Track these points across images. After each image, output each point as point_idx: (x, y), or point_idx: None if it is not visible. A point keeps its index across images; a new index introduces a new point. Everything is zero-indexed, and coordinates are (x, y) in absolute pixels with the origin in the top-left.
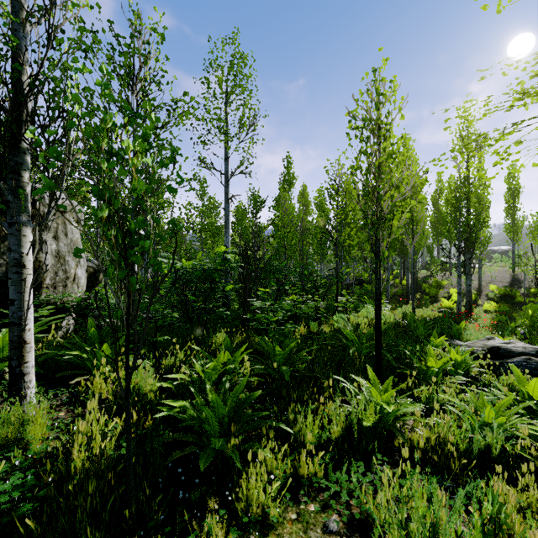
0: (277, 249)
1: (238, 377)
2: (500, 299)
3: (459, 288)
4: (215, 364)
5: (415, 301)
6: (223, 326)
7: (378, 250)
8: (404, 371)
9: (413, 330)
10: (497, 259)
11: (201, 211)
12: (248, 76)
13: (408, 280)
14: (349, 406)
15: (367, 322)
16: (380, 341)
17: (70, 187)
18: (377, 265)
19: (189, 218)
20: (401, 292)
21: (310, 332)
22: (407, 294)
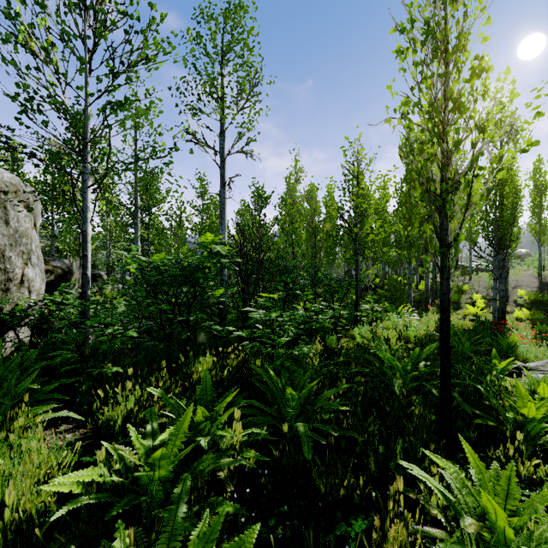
0: (284, 249)
1: (220, 451)
2: (531, 306)
3: (495, 294)
4: (163, 451)
5: (436, 307)
6: (213, 344)
7: (446, 234)
8: (486, 422)
9: (454, 346)
10: (520, 262)
11: (201, 210)
12: (249, 31)
13: (428, 284)
14: (438, 532)
15: (397, 335)
16: (449, 376)
17: (54, 181)
18: (443, 256)
19: (181, 211)
20: (419, 297)
21: (327, 349)
22: (426, 300)
